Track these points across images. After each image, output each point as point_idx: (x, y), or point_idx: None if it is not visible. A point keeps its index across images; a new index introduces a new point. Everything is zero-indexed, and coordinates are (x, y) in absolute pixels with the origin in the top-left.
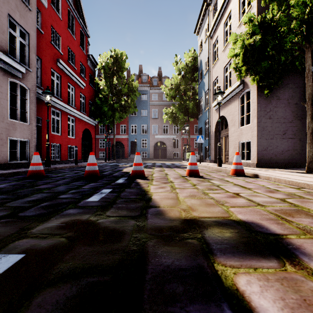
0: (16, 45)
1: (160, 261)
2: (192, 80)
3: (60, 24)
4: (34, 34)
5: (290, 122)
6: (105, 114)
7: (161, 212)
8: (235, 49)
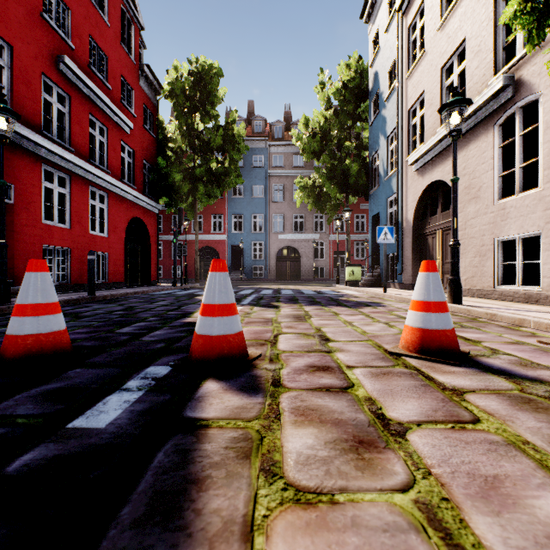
0: None
1: None
2: (356, 119)
3: None
4: None
5: None
6: (177, 189)
7: None
8: None
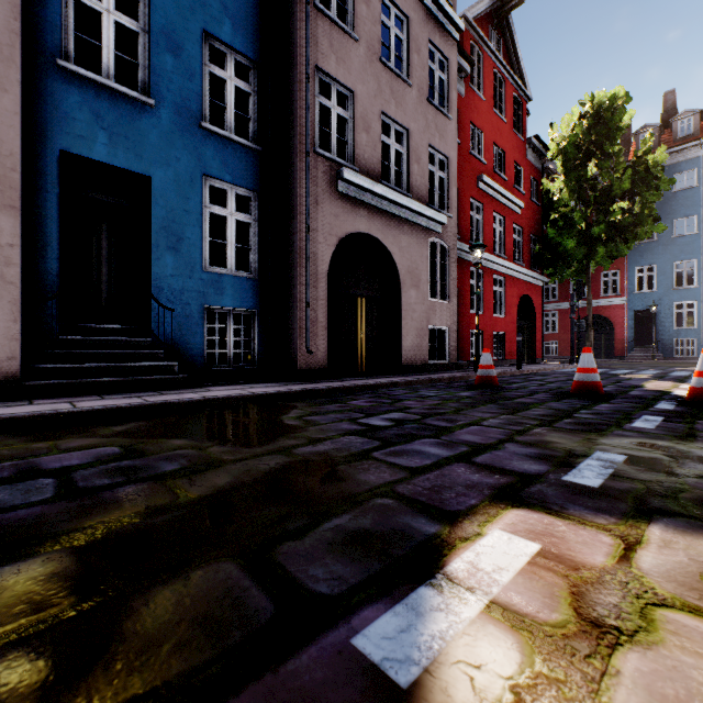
0: (435, 184)
1: None
2: None
3: (481, 109)
4: (454, 155)
5: None
6: (568, 257)
7: None
8: None
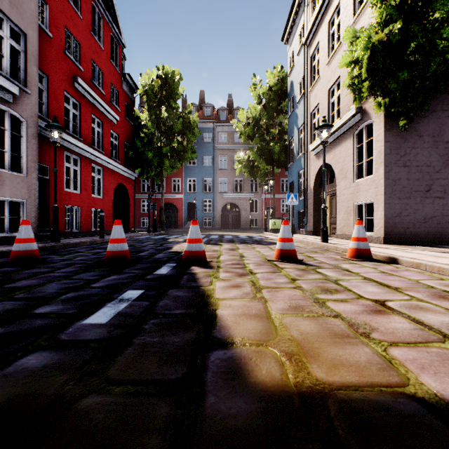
0: (5, 50)
1: None
2: (279, 112)
3: (79, 24)
4: (35, 35)
5: (437, 172)
6: (149, 162)
7: (237, 366)
8: (353, 53)
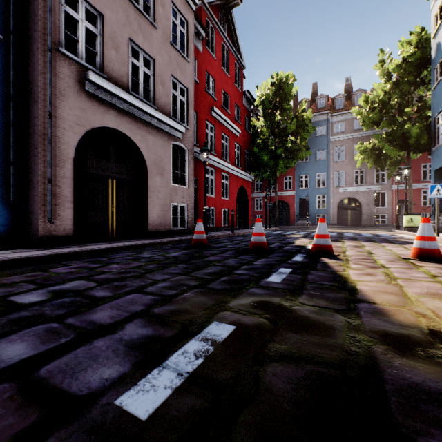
0: (177, 104)
1: (401, 374)
2: (418, 85)
3: (214, 65)
4: (191, 87)
5: None
6: (265, 165)
7: (380, 312)
8: None
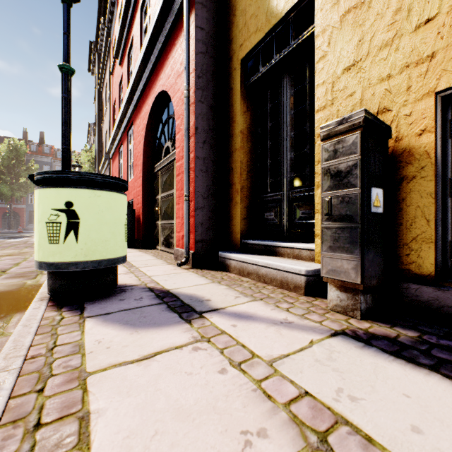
0: None
1: None
2: None
3: None
4: None
5: None
6: (5, 193)
7: None
8: None
